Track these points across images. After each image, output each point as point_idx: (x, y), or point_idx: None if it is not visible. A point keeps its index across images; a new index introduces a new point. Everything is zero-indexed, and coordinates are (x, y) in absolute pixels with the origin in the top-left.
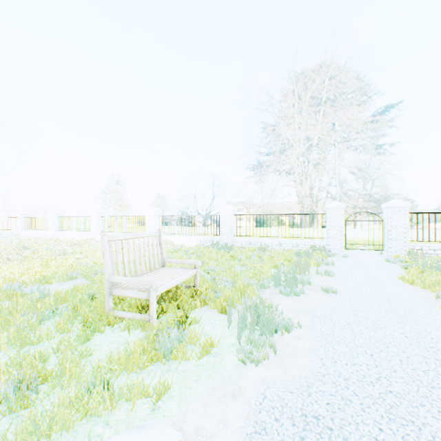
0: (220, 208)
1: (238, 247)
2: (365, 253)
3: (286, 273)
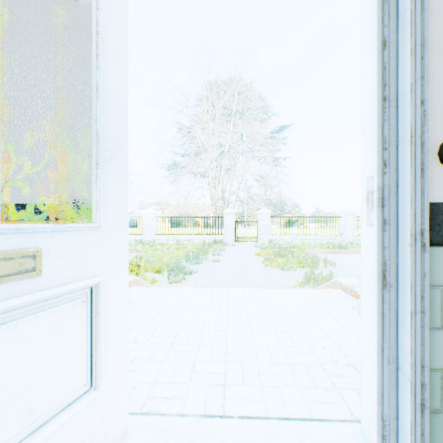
0: (143, 211)
1: (159, 243)
2: (248, 244)
3: (193, 252)
